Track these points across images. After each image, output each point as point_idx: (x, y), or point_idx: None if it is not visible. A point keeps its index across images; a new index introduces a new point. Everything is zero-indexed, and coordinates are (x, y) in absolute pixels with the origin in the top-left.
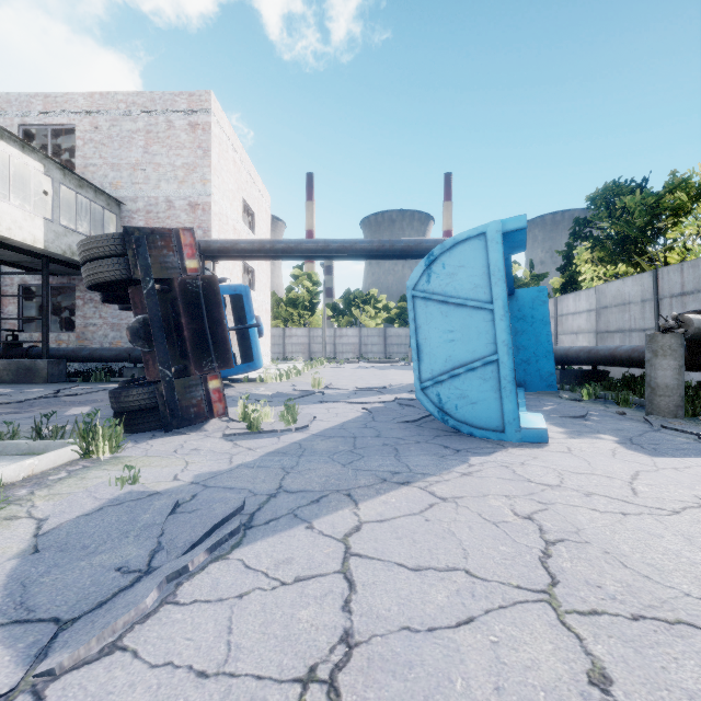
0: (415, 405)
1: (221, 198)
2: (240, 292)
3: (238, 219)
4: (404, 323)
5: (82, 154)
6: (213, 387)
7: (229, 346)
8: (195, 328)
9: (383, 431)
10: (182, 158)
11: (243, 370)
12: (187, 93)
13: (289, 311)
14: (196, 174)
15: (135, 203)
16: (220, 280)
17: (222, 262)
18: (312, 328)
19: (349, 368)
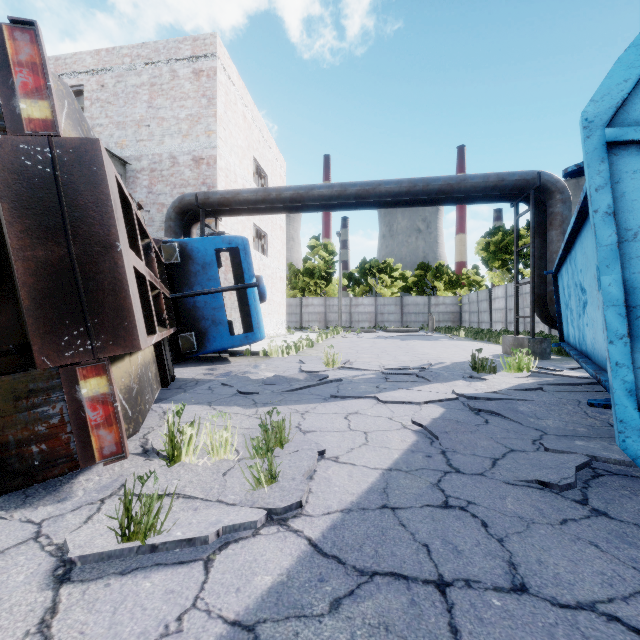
0: (506, 414)
1: (228, 153)
2: (236, 246)
3: (248, 179)
4: (422, 291)
5: (89, 115)
6: (89, 393)
7: (129, 301)
8: (41, 257)
9: (511, 536)
10: (186, 109)
11: (240, 342)
12: (191, 38)
13: (306, 281)
14: (200, 126)
15: (139, 161)
16: (217, 235)
17: (230, 222)
18: (328, 297)
19: (367, 338)
